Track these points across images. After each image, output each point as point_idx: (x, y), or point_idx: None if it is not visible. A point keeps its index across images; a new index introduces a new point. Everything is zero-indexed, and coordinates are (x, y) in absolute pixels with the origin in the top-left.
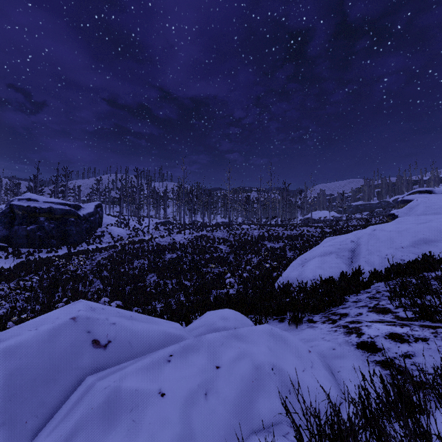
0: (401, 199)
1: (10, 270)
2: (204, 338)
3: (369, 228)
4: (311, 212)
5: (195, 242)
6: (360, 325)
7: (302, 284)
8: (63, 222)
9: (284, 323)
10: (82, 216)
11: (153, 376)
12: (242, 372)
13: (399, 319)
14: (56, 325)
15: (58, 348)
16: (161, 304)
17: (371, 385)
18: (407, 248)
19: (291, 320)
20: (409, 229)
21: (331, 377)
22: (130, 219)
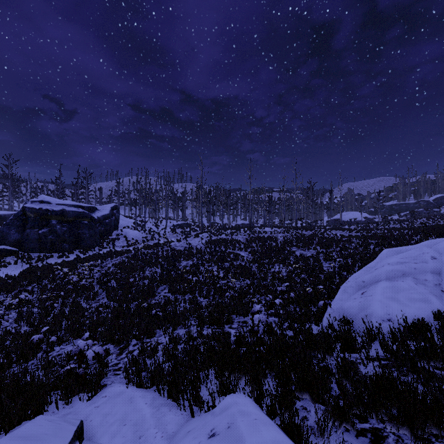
0: None
1: (13, 278)
2: None
3: None
4: (340, 213)
5: (213, 248)
6: None
7: (372, 327)
8: (76, 224)
9: None
10: (96, 219)
11: None
12: None
13: None
14: None
15: None
16: (164, 344)
17: None
18: None
19: None
20: None
21: None
22: (147, 221)
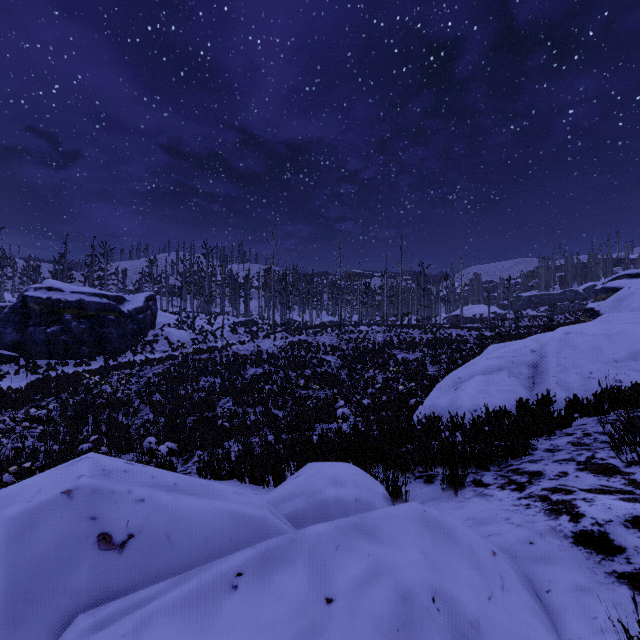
0: (602, 287)
1: (20, 391)
2: (302, 535)
3: (559, 330)
4: (461, 307)
5: (289, 351)
6: (571, 498)
7: (457, 417)
8: (98, 321)
9: (433, 485)
10: (126, 313)
11: (202, 622)
12: (377, 610)
13: (638, 486)
14: (35, 506)
15: (32, 552)
16: (238, 447)
17: (619, 626)
18: (625, 362)
19: (447, 481)
20: (626, 332)
21: (538, 605)
22: (196, 318)
